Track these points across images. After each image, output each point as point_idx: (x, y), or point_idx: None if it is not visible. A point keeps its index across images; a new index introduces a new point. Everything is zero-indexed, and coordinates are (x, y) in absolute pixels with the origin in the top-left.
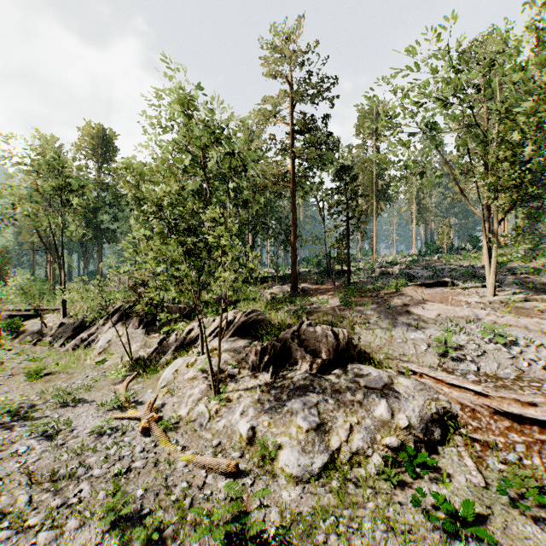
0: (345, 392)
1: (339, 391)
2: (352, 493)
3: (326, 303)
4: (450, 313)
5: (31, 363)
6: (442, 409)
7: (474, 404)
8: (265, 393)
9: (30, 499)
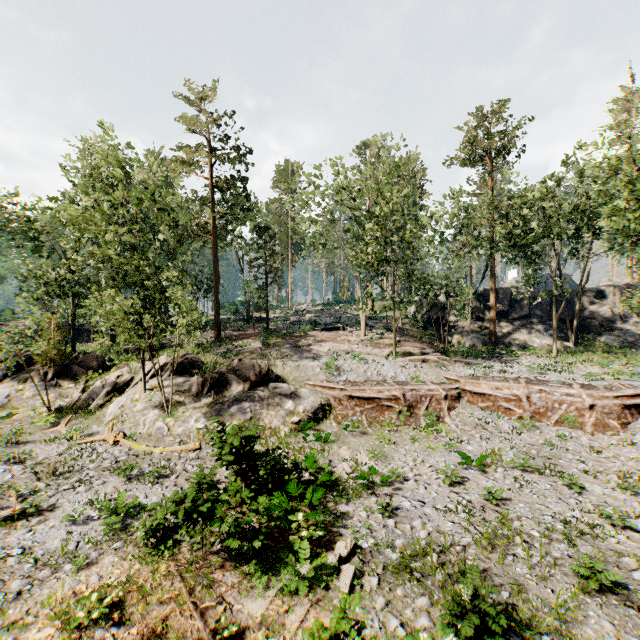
0: (267, 399)
1: (264, 399)
2: (273, 445)
3: (249, 346)
4: (337, 348)
5: None
6: (324, 402)
7: (340, 396)
8: (211, 408)
9: (48, 484)
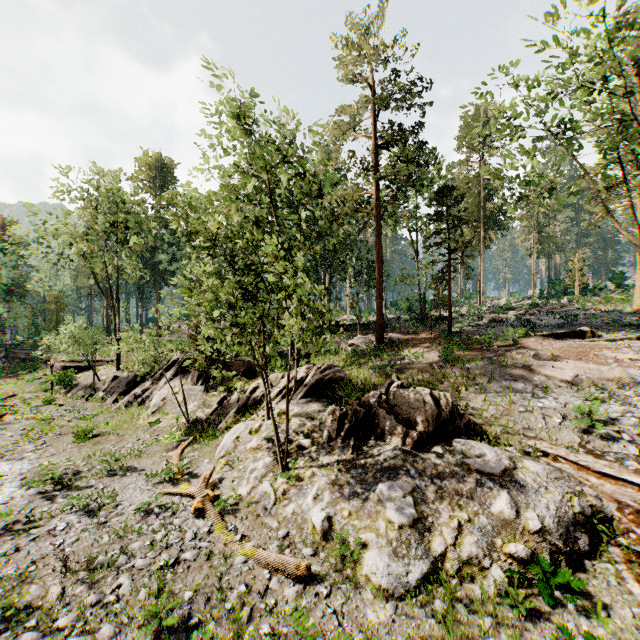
0: (449, 477)
1: (442, 475)
2: (464, 620)
3: (421, 357)
4: (592, 374)
5: (80, 422)
6: (589, 508)
7: (639, 504)
8: (345, 473)
9: (62, 591)
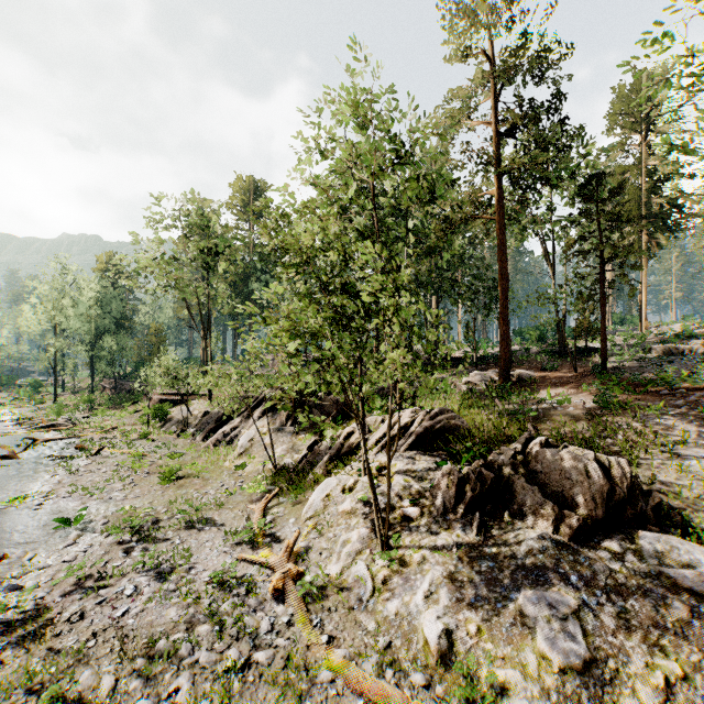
0: (638, 594)
1: (625, 588)
2: None
3: (566, 402)
4: None
5: (169, 460)
6: None
7: None
8: (468, 563)
9: (114, 684)
